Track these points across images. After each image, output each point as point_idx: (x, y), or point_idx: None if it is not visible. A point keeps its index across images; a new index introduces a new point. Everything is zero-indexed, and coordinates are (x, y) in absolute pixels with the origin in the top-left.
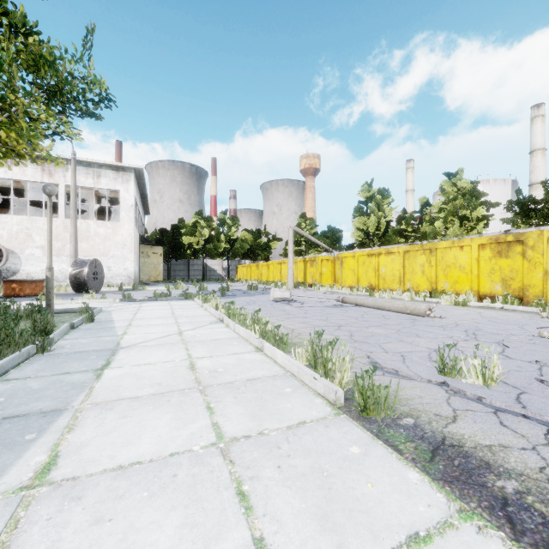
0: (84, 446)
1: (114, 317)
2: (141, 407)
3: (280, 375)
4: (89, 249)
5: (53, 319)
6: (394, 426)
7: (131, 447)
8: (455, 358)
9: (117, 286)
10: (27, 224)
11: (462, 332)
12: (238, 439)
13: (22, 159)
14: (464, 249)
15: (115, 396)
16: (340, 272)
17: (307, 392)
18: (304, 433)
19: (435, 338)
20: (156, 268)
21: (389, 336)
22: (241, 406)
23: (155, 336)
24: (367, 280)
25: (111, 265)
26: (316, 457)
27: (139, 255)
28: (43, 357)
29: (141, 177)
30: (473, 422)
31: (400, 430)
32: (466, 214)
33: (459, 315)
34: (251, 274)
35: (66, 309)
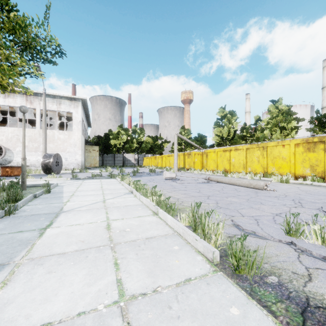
0: (9, 303)
1: (64, 190)
2: (64, 262)
3: (170, 234)
4: (54, 147)
5: (25, 191)
6: (262, 285)
7: (47, 305)
8: (299, 224)
9: (71, 169)
10: (17, 132)
11: (291, 201)
12: (136, 297)
13: (6, 89)
14: (285, 146)
15: (48, 252)
16: (206, 161)
17: (190, 250)
18: (190, 291)
19: (274, 205)
20: (95, 159)
21: (243, 204)
22: (140, 262)
23: (87, 203)
24: (223, 166)
25: (67, 157)
26: (202, 319)
27: (84, 151)
28: (8, 218)
29: (85, 104)
30: (325, 281)
31: (268, 288)
32: (284, 125)
33: (285, 189)
34: (152, 163)
35: (35, 184)
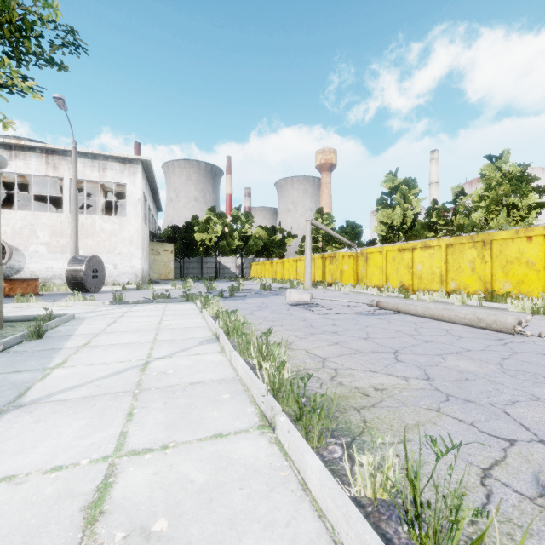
0: None
1: (78, 329)
2: None
3: None
4: (95, 245)
5: None
6: None
7: None
8: None
9: (124, 284)
10: (31, 220)
11: None
12: None
13: None
14: (534, 240)
15: None
16: (365, 269)
17: None
18: None
19: None
20: (167, 265)
21: (500, 382)
22: None
23: (101, 373)
24: (398, 278)
25: (118, 262)
26: None
27: (149, 252)
28: None
29: (149, 171)
30: None
31: None
32: (514, 201)
33: None
34: (265, 272)
35: (28, 316)
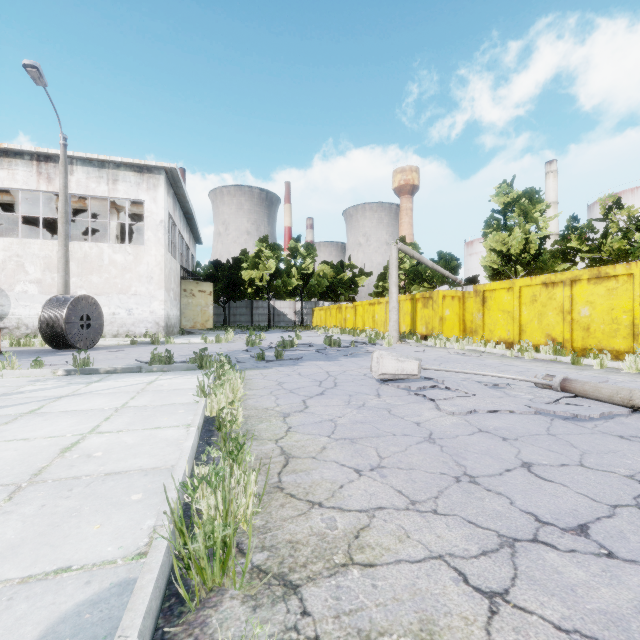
0: None
1: None
2: None
3: None
4: (102, 284)
5: None
6: None
7: None
8: None
9: (141, 336)
10: (18, 249)
11: None
12: None
13: None
14: None
15: None
16: (482, 316)
17: None
18: None
19: None
20: (204, 311)
21: None
22: None
23: None
24: (543, 329)
25: (133, 307)
26: None
27: (180, 293)
28: None
29: (177, 185)
30: None
31: None
32: None
33: None
34: (331, 320)
35: None
